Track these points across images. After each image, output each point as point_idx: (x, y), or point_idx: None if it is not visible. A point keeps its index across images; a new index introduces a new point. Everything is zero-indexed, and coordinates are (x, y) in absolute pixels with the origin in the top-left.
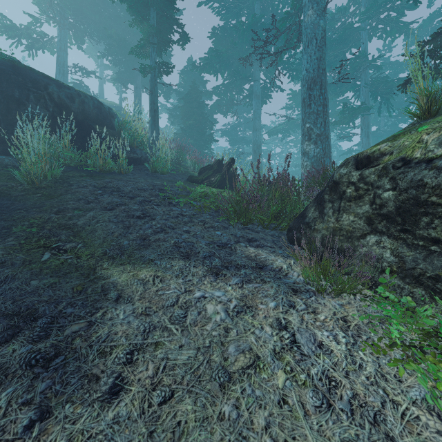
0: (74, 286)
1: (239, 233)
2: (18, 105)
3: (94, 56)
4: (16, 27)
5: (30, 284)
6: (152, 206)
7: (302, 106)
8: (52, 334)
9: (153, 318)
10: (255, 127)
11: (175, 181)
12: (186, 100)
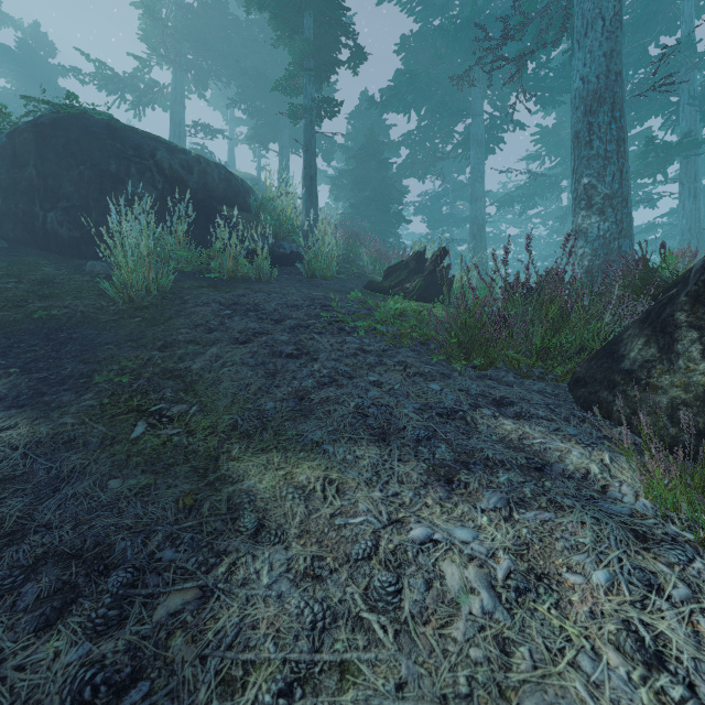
0: (179, 495)
1: (475, 387)
2: (116, 184)
3: (221, 108)
4: (118, 77)
5: (106, 487)
6: (312, 336)
7: (574, 145)
8: (132, 616)
9: (329, 588)
10: (474, 195)
11: (346, 292)
12: (358, 159)
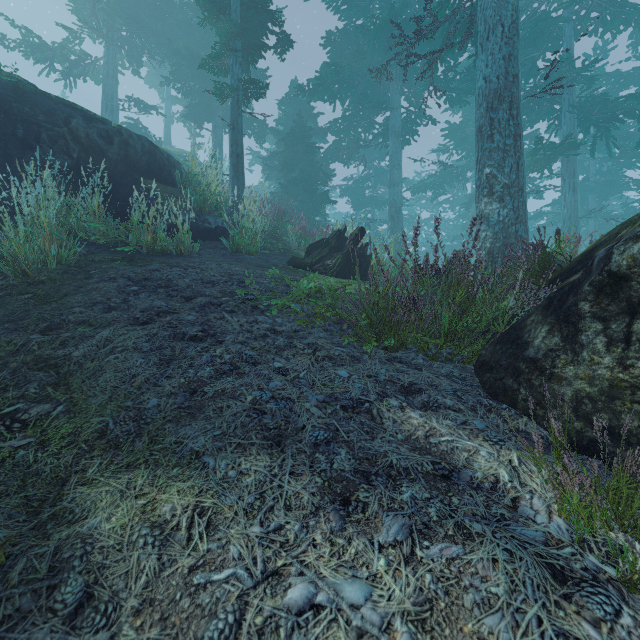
0: None
1: (384, 372)
2: (23, 149)
3: (157, 86)
4: (46, 46)
5: None
6: (222, 315)
7: (478, 138)
8: None
9: None
10: (392, 180)
11: (268, 267)
12: (287, 142)
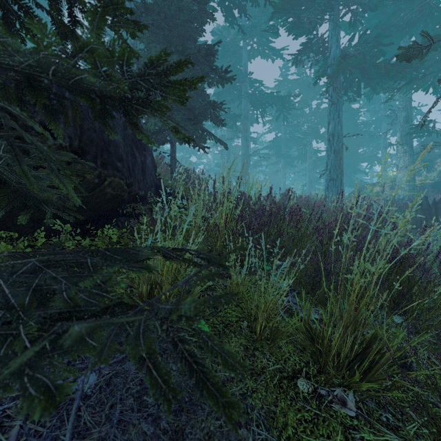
0: None
1: None
2: None
3: None
4: None
5: None
6: None
7: None
8: None
9: None
10: None
11: None
12: None
